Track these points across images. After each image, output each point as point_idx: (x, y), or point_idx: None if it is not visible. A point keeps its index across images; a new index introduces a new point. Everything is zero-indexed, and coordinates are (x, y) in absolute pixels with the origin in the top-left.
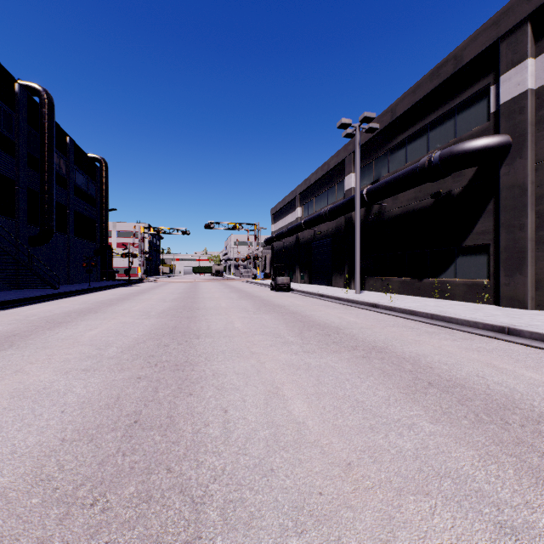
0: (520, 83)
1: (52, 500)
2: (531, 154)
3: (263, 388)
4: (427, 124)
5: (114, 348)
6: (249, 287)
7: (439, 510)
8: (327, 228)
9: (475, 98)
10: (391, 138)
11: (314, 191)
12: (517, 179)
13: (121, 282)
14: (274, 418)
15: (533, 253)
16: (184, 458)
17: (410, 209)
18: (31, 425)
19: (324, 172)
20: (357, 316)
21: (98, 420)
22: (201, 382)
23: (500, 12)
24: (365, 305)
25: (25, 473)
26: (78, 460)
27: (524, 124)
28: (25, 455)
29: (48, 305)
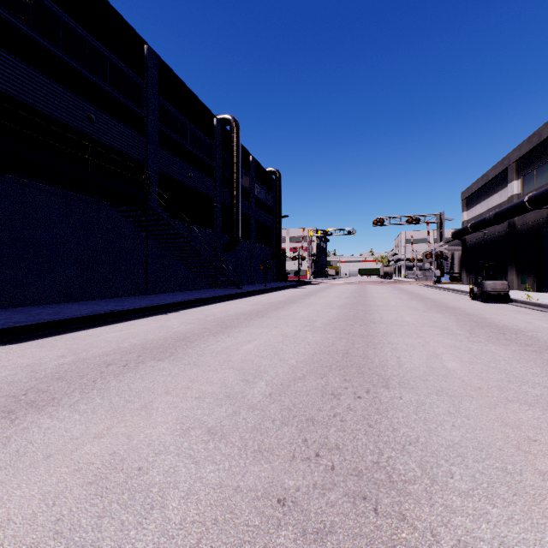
0: None
1: None
2: None
3: None
4: None
5: (262, 382)
6: (433, 293)
7: None
8: None
9: None
10: None
11: None
12: None
13: (292, 283)
14: None
15: None
16: None
17: None
18: None
19: None
20: None
21: None
22: None
23: None
24: None
25: None
26: None
27: None
28: None
29: (228, 304)
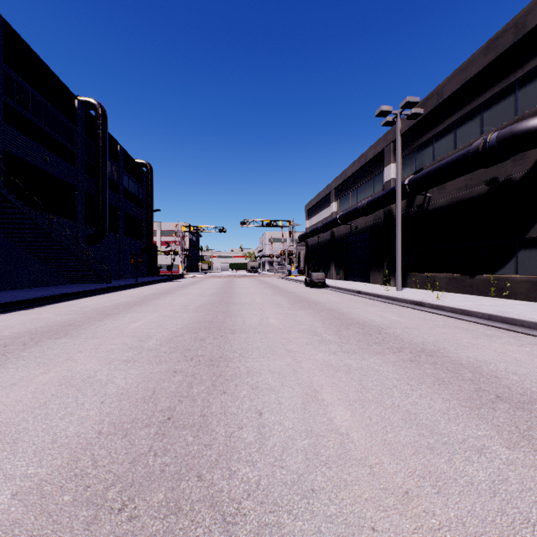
0: None
1: (82, 499)
2: None
3: (299, 390)
4: (481, 104)
5: (154, 340)
6: (283, 283)
7: None
8: (364, 222)
9: None
10: (437, 123)
11: (351, 185)
12: None
13: (165, 278)
14: (314, 426)
15: None
16: (216, 465)
17: (459, 199)
18: (72, 414)
19: (361, 164)
20: (400, 315)
21: (133, 414)
22: (235, 379)
23: None
24: (407, 303)
25: (62, 466)
26: (111, 456)
27: None
28: (64, 445)
29: (101, 298)
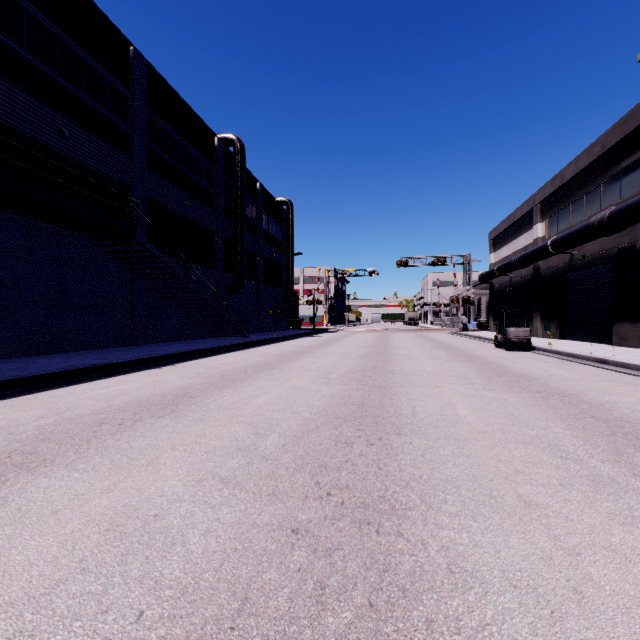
0: None
1: None
2: None
3: None
4: None
5: (275, 435)
6: (458, 341)
7: None
8: (600, 248)
9: None
10: None
11: (571, 193)
12: None
13: (306, 331)
14: None
15: None
16: None
17: None
18: None
19: (593, 156)
20: None
21: None
22: (422, 594)
23: None
24: None
25: None
26: None
27: None
28: None
29: (233, 356)
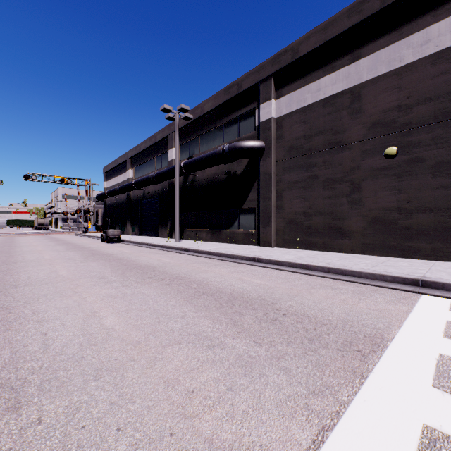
0: (269, 113)
1: None
2: (274, 156)
3: (82, 314)
4: (223, 123)
5: None
6: (79, 240)
7: (183, 348)
8: (155, 189)
9: (249, 114)
10: (201, 128)
11: (144, 157)
12: (267, 170)
13: None
14: (90, 330)
15: (274, 214)
16: (3, 369)
17: (213, 181)
18: None
19: (152, 142)
20: (172, 258)
21: None
22: (19, 320)
23: (260, 65)
24: (180, 250)
25: None
26: None
27: (270, 137)
28: None
29: None
